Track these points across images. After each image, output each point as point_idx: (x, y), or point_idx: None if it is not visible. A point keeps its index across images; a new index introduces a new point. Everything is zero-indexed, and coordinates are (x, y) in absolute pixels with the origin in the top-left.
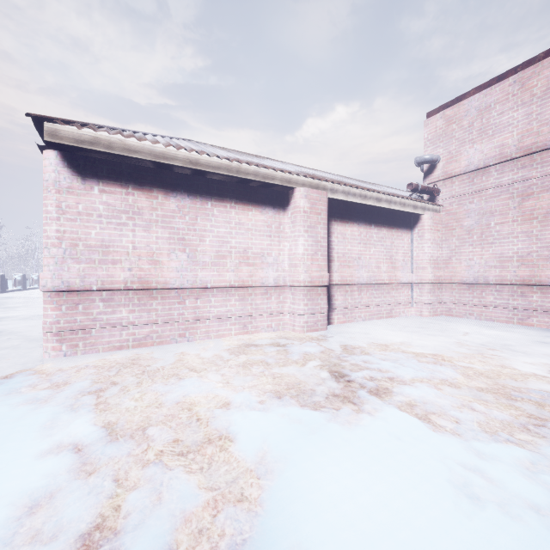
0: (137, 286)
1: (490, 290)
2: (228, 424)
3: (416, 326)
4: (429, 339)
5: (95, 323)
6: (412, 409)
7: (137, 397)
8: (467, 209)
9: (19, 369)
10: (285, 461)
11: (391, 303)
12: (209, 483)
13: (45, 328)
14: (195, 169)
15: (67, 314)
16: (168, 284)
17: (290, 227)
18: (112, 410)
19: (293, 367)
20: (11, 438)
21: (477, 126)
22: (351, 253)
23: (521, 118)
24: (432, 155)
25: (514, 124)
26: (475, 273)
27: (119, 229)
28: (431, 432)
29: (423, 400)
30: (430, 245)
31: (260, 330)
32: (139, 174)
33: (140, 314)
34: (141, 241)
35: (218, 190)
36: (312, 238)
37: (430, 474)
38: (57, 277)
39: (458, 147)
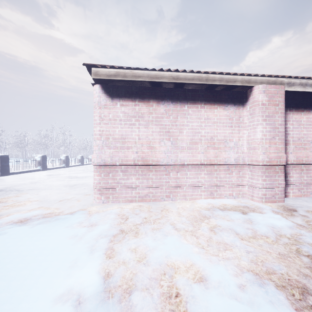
0: (141, 163)
1: None
2: None
3: None
4: None
5: (118, 185)
6: None
7: (132, 248)
8: None
9: (80, 208)
10: None
11: None
12: None
13: (94, 186)
14: (176, 83)
15: (104, 178)
16: (159, 161)
17: (249, 118)
18: (113, 259)
19: (264, 241)
20: (46, 274)
21: None
22: (307, 137)
23: None
24: None
25: None
26: None
27: (130, 128)
28: None
29: None
30: None
31: (223, 197)
32: (142, 91)
33: (142, 180)
34: (143, 134)
35: (192, 96)
36: (270, 125)
37: None
38: (99, 157)
39: None
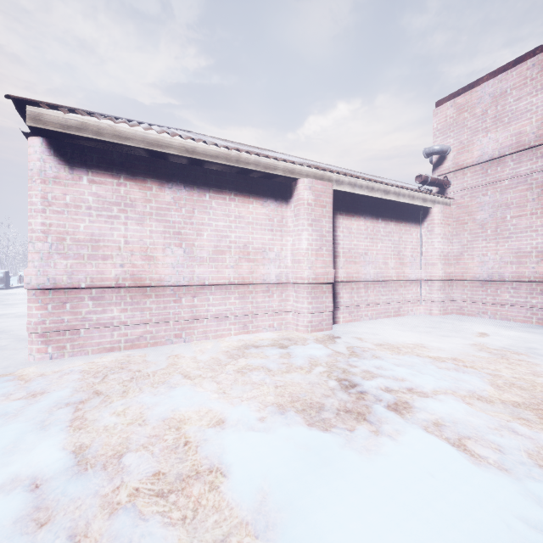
0: (130, 283)
1: (505, 287)
2: (221, 450)
3: (427, 326)
4: (443, 340)
5: (84, 323)
6: (440, 431)
7: (119, 411)
8: (481, 201)
9: None
10: (291, 509)
11: (399, 301)
12: (192, 542)
13: (30, 329)
14: (191, 158)
15: (53, 313)
16: (163, 281)
17: (293, 220)
18: (87, 428)
19: (297, 374)
20: None
21: (491, 114)
22: (358, 249)
23: (540, 103)
24: (442, 145)
25: (532, 110)
26: (489, 270)
27: (109, 223)
28: (473, 467)
29: (452, 419)
30: (441, 240)
31: (262, 330)
32: (132, 163)
33: (133, 313)
34: (134, 236)
35: (217, 181)
36: (316, 232)
37: (484, 537)
38: (42, 273)
39: (470, 136)
